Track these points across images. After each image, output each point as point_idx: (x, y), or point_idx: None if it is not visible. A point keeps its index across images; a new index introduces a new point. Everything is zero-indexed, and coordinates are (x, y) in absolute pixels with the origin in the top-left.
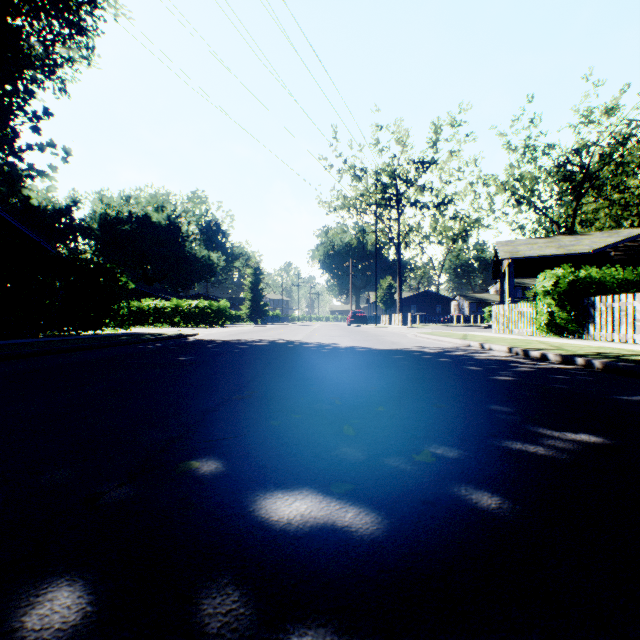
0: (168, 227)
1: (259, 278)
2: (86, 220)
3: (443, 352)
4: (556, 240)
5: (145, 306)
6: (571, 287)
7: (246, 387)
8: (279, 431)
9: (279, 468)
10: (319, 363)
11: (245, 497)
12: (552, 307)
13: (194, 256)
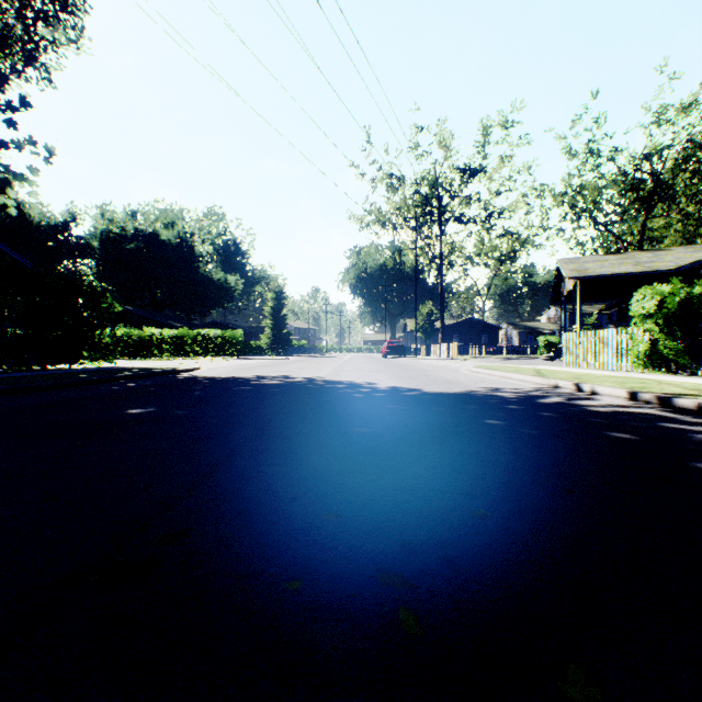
0: (179, 246)
1: (281, 303)
2: (86, 238)
3: (531, 398)
4: (630, 256)
5: (147, 335)
6: (681, 308)
7: (175, 509)
8: None
9: None
10: (349, 423)
11: None
12: (655, 334)
13: (209, 279)
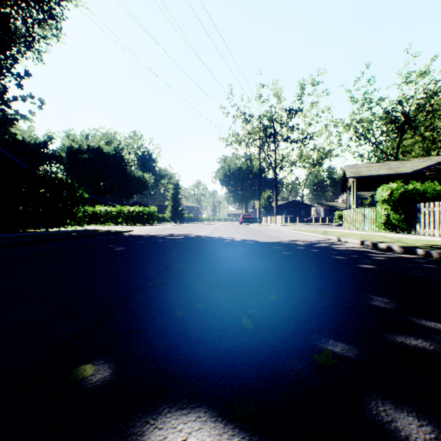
0: (115, 156)
1: (178, 191)
2: (58, 151)
3: (312, 244)
4: (387, 164)
5: (98, 210)
6: (402, 196)
7: (160, 275)
8: (182, 323)
9: (177, 375)
10: (219, 253)
11: (132, 426)
12: (388, 211)
13: (133, 176)
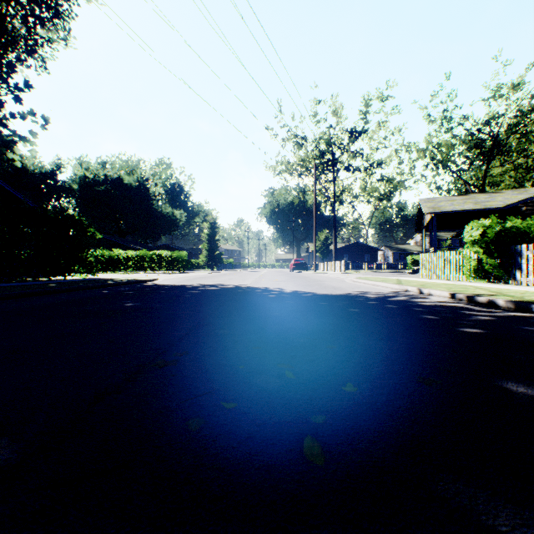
0: (138, 188)
1: (215, 231)
2: (68, 182)
3: (386, 297)
4: (472, 197)
5: (116, 255)
6: (498, 236)
7: (177, 345)
8: (195, 448)
9: None
10: (265, 310)
11: None
12: (480, 254)
13: (160, 213)
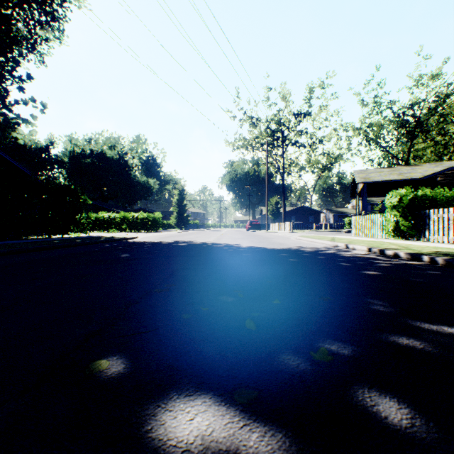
0: (118, 160)
1: (183, 197)
2: (60, 155)
3: (319, 251)
4: (397, 169)
5: (101, 217)
6: (411, 203)
7: (166, 281)
8: (189, 324)
9: (184, 369)
10: (225, 260)
11: (145, 409)
12: (397, 217)
13: (137, 181)
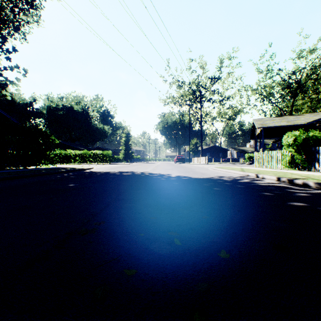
0: (82, 113)
1: (129, 139)
2: (40, 109)
3: (236, 180)
4: (285, 118)
5: (68, 153)
6: (304, 141)
7: (98, 216)
8: None
9: None
10: (159, 189)
11: None
12: (292, 153)
13: (96, 127)
